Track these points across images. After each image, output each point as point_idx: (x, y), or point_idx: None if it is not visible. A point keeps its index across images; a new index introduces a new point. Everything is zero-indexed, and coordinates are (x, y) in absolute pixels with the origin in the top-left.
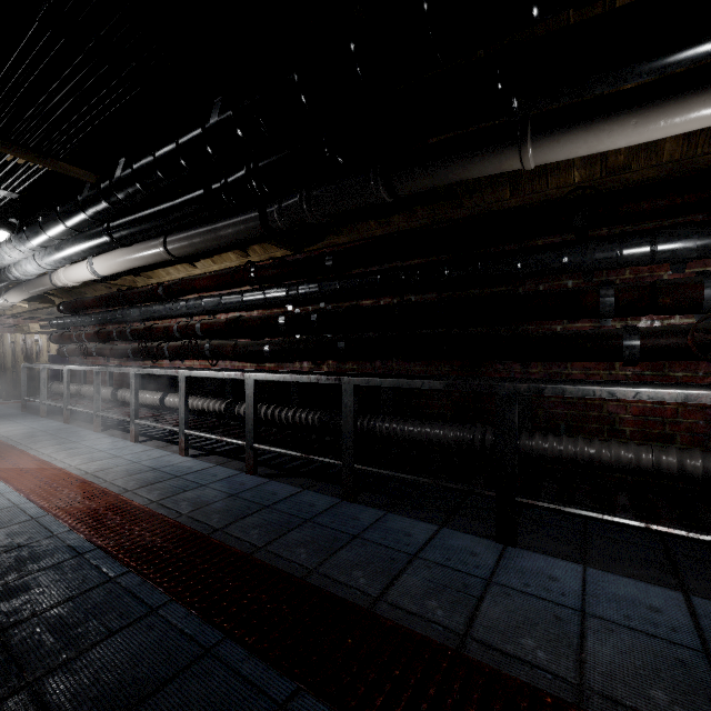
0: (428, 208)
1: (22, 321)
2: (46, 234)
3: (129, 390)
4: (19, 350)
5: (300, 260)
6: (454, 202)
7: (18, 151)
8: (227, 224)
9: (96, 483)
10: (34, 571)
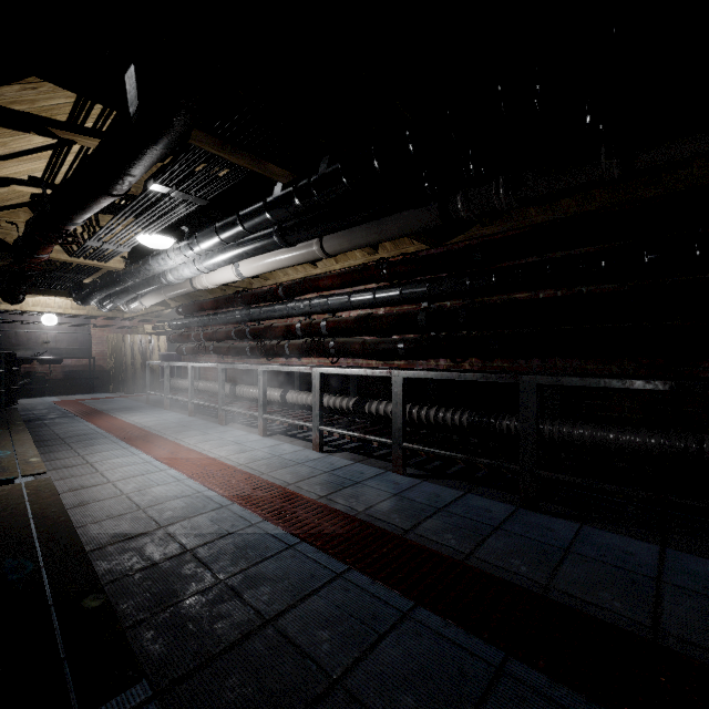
0: (611, 188)
1: (136, 323)
2: (219, 239)
3: (247, 386)
4: (136, 349)
5: (441, 254)
6: (652, 179)
7: (239, 156)
8: (395, 219)
9: (255, 475)
10: (260, 560)
